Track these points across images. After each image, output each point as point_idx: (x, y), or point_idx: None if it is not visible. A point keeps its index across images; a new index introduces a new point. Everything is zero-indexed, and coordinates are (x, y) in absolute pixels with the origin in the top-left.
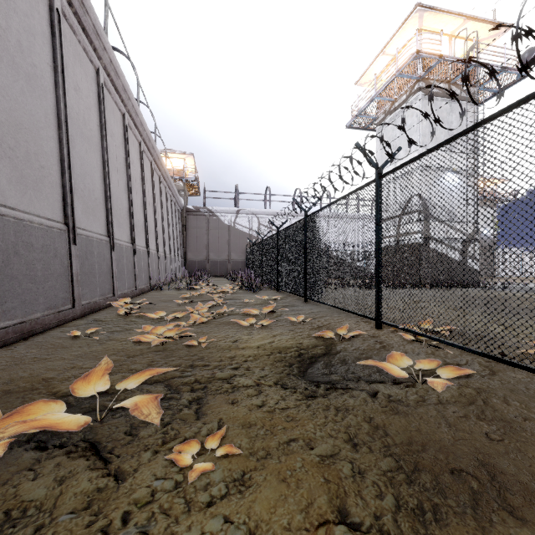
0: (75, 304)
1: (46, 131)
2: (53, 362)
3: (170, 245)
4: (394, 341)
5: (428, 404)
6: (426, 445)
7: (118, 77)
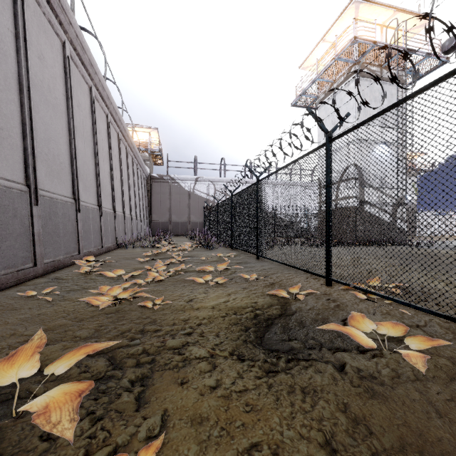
0: (37, 263)
1: (5, 94)
2: None
3: (136, 208)
4: (347, 299)
5: (404, 381)
6: (424, 451)
7: (84, 52)
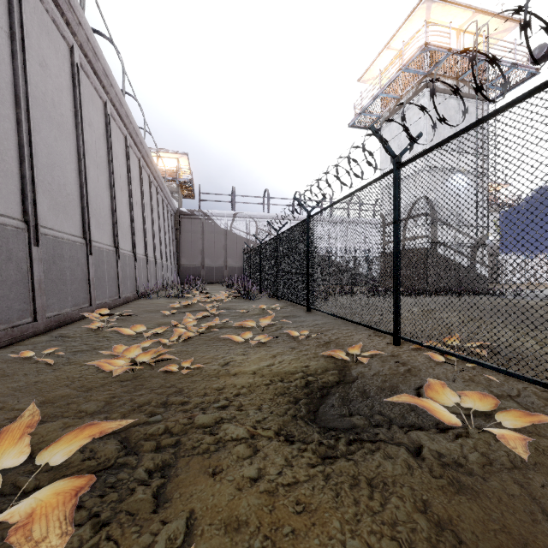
0: (37, 317)
1: None
2: None
3: (161, 250)
4: (420, 362)
5: (498, 469)
6: None
7: (97, 59)
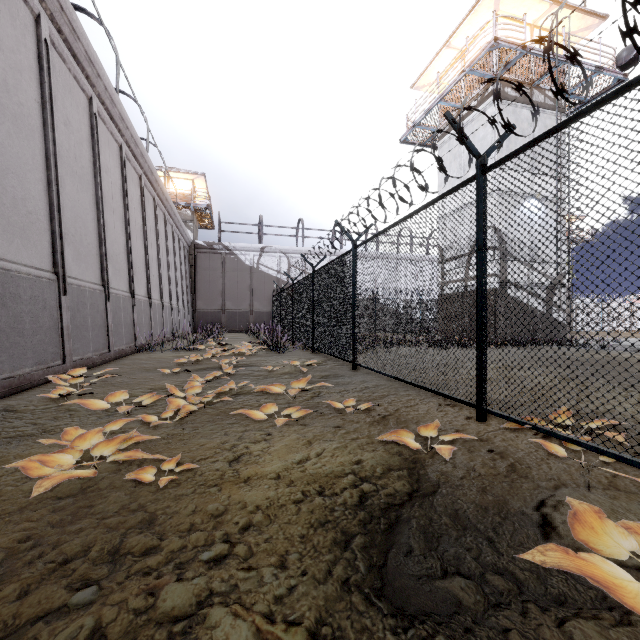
0: None
1: None
2: None
3: (170, 290)
4: (524, 451)
5: None
6: None
7: (76, 37)
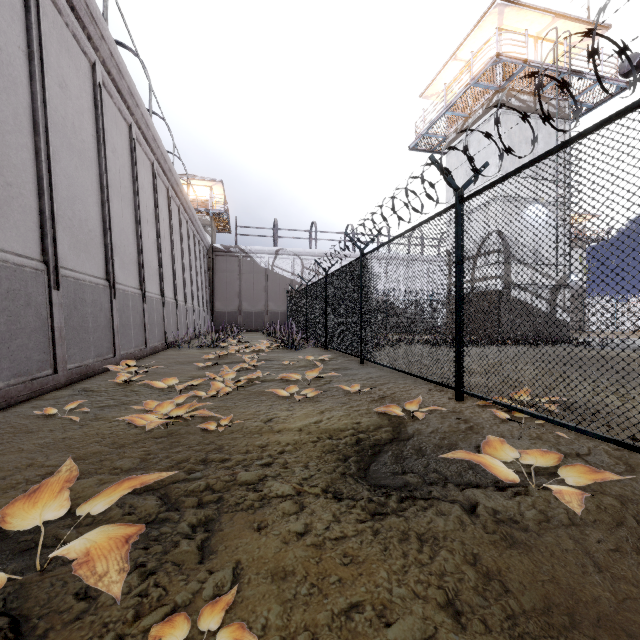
0: (57, 369)
1: (15, 137)
2: (3, 456)
3: (192, 292)
4: (484, 419)
5: (555, 526)
6: (575, 614)
7: (121, 76)
